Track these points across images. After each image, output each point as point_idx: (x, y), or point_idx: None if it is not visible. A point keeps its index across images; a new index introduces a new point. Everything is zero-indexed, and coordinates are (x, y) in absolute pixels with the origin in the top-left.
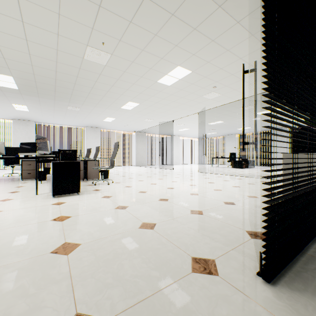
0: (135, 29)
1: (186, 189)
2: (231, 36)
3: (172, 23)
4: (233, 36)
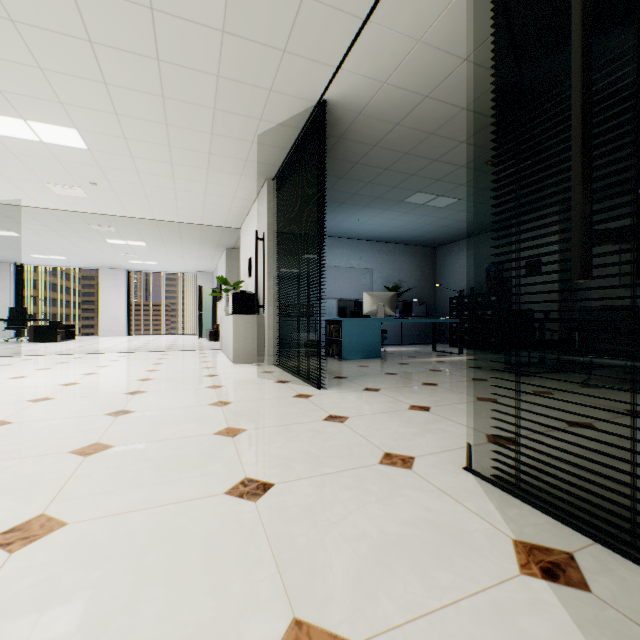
0: (83, 50)
1: (106, 379)
2: (192, 157)
3: (149, 99)
4: (193, 158)
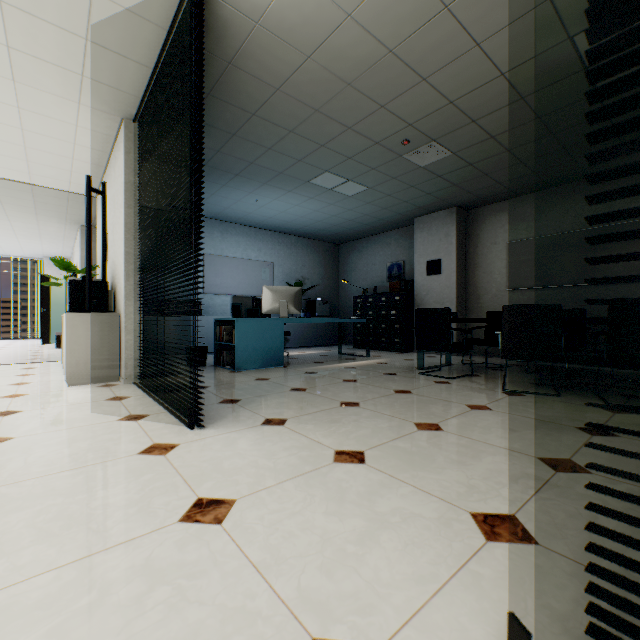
0: None
1: None
2: None
3: None
4: None
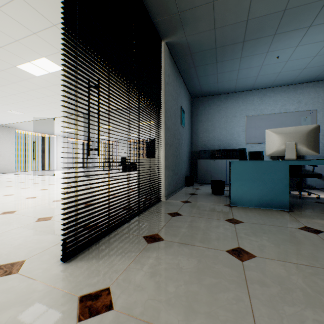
0: None
1: (52, 196)
2: None
3: (21, 6)
4: None
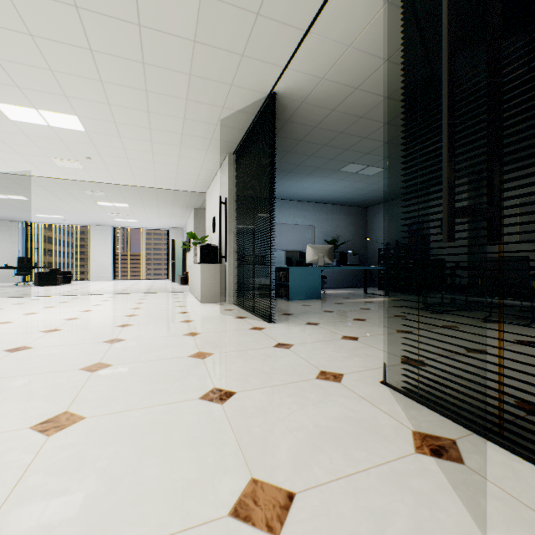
0: (84, 56)
1: (100, 315)
2: (168, 136)
3: (135, 92)
4: (168, 138)
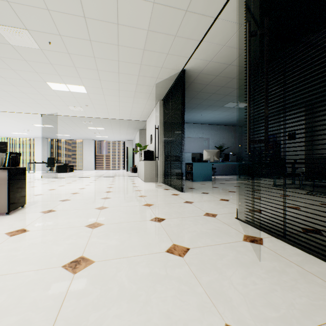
0: (91, 60)
1: (95, 187)
2: (127, 93)
3: (113, 74)
4: (128, 94)
